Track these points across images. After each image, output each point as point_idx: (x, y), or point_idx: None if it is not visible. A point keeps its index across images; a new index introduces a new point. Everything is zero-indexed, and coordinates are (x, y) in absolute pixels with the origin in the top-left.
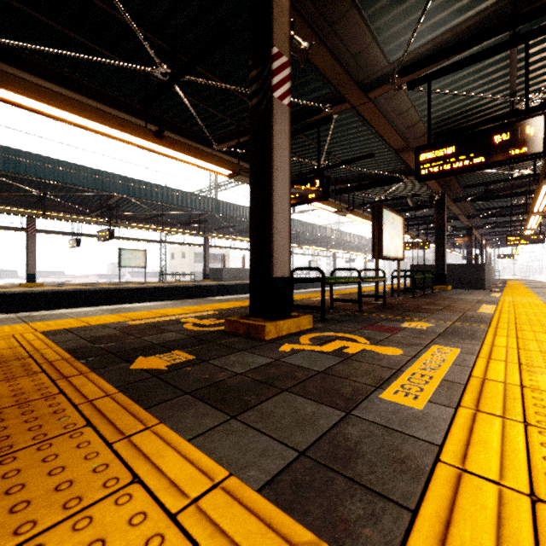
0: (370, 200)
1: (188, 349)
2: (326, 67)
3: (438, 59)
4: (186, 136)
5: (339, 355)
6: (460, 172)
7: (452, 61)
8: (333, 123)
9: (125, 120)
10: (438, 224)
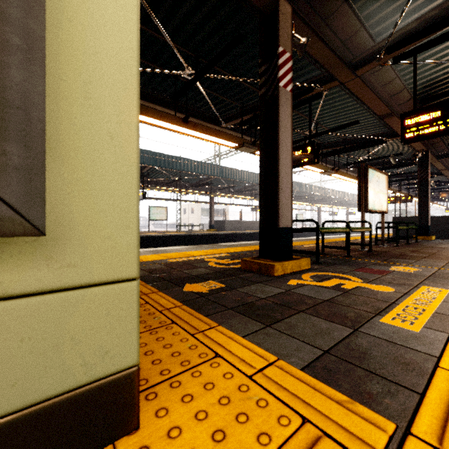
0: (353, 161)
1: (218, 280)
2: (319, 55)
3: (425, 34)
4: (201, 119)
5: (338, 289)
6: (446, 133)
7: (438, 34)
8: (322, 98)
9: (163, 112)
10: (422, 180)
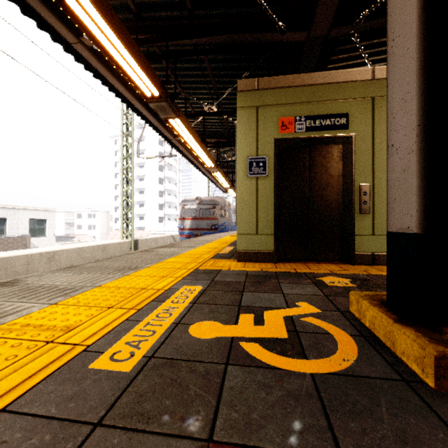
0: None
1: (357, 289)
2: None
3: None
4: None
5: (249, 308)
6: None
7: None
8: None
9: None
10: None
